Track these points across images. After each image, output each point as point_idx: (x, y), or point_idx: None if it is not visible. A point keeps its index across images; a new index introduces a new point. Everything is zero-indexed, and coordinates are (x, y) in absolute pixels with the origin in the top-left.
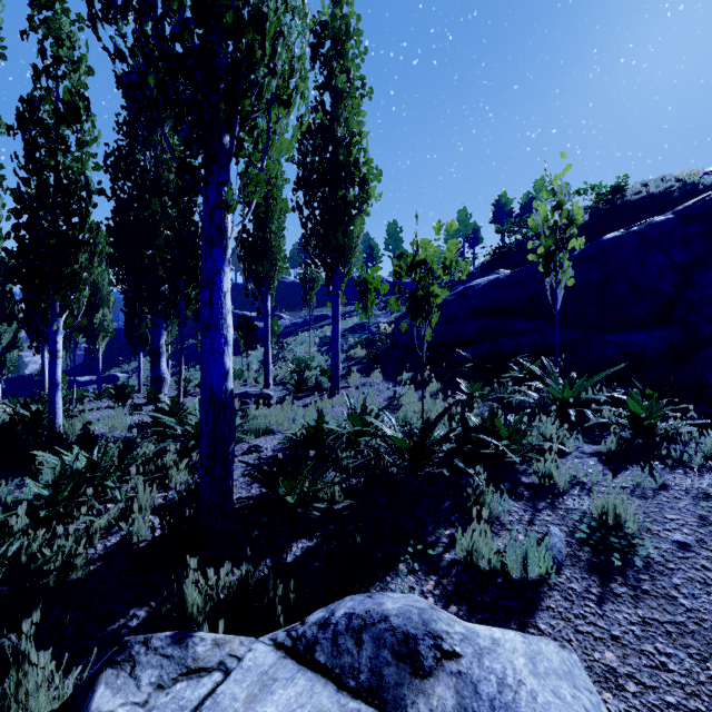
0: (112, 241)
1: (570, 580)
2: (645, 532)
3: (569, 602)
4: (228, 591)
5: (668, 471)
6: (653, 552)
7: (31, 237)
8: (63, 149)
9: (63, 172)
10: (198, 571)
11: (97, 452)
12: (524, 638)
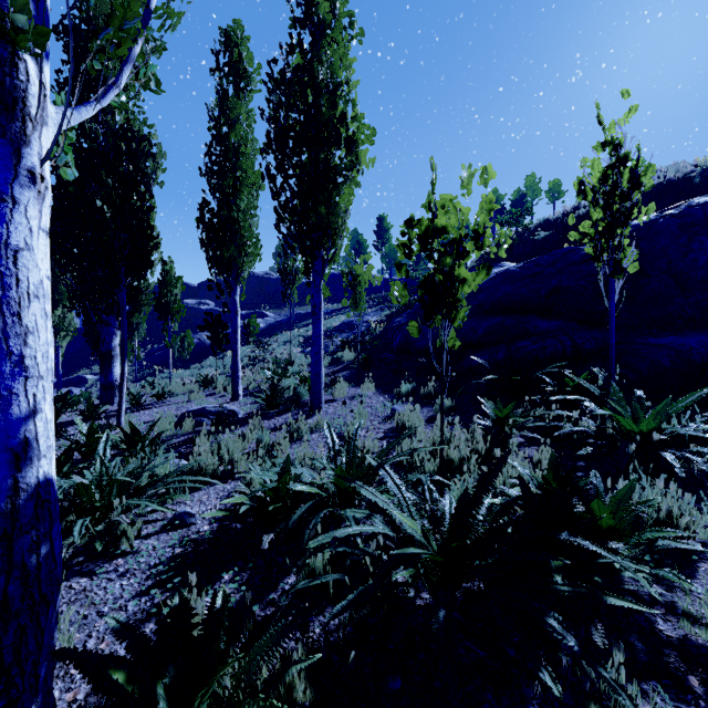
0: (51, 223)
1: None
2: None
3: None
4: None
5: None
6: None
7: None
8: None
9: None
10: None
11: None
12: None
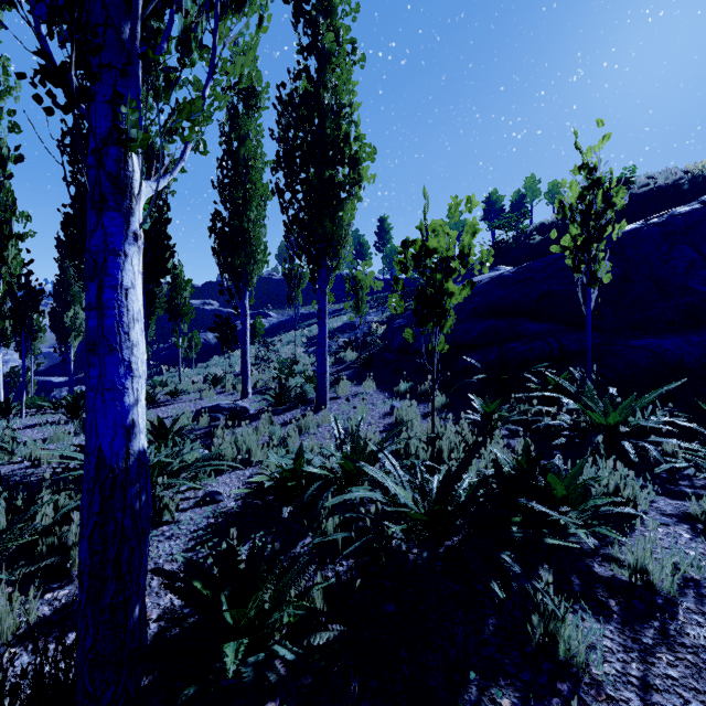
0: (71, 231)
1: None
2: None
3: None
4: None
5: None
6: None
7: None
8: None
9: None
10: None
11: None
12: None
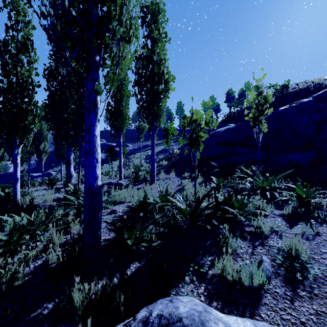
0: (47, 110)
1: (275, 287)
2: (312, 259)
3: (275, 300)
4: (95, 295)
5: (318, 225)
6: (317, 271)
7: (4, 108)
8: (20, 65)
9: (21, 77)
10: (80, 283)
11: (33, 215)
12: (256, 326)
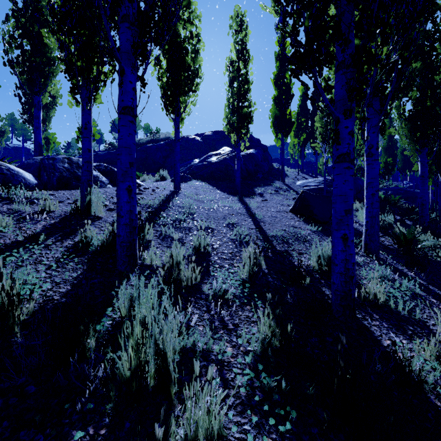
0: None
1: None
2: None
3: None
4: None
5: None
6: None
7: None
8: None
9: None
10: None
11: None
12: None
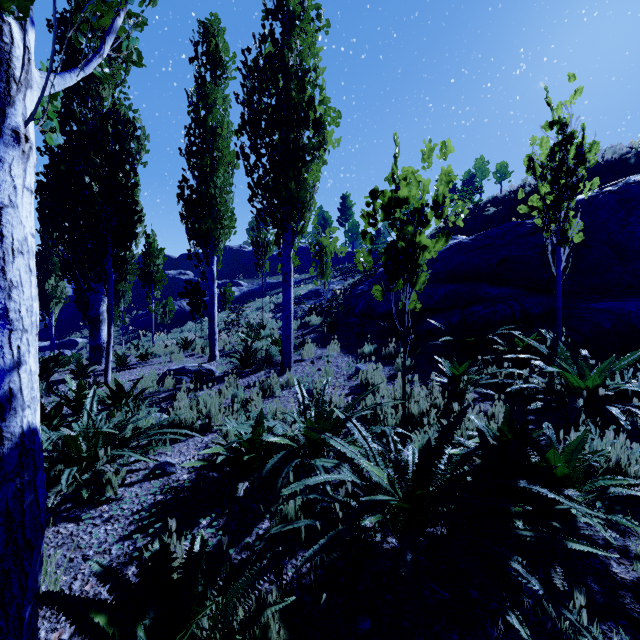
0: (44, 199)
1: None
2: None
3: None
4: None
5: None
6: None
7: None
8: None
9: None
10: None
11: None
12: None
